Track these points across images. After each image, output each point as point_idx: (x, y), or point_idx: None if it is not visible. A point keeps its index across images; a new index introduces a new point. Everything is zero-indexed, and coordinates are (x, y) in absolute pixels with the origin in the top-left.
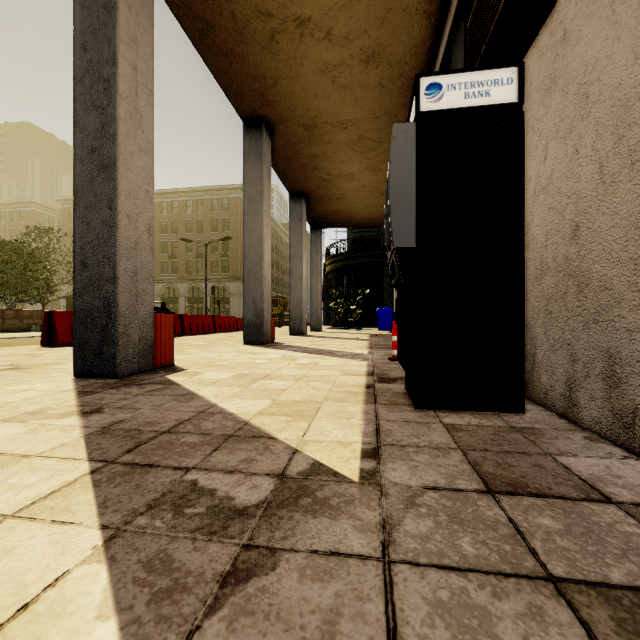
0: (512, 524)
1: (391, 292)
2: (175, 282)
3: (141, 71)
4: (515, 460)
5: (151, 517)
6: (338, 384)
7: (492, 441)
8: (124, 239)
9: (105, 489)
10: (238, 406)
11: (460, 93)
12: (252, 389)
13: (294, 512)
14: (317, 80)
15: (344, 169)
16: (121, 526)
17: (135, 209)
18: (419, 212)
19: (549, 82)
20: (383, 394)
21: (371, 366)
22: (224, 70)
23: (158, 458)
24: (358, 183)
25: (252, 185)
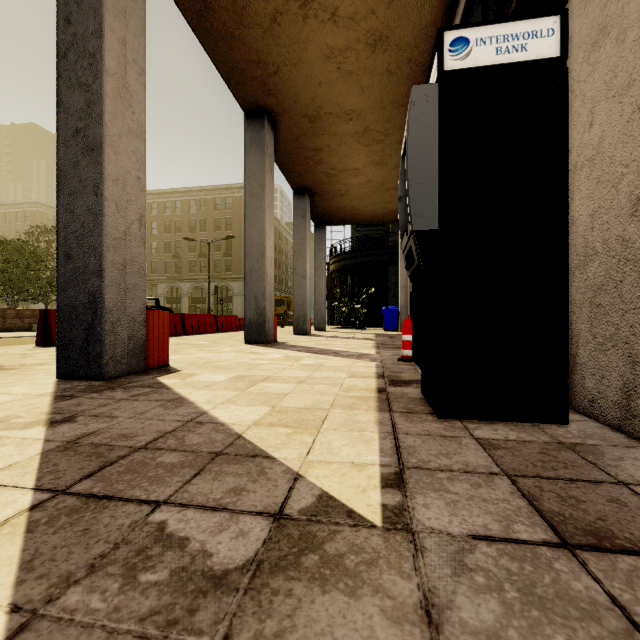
0: (619, 608)
1: (396, 291)
2: (178, 282)
3: (131, 47)
4: (582, 492)
5: (88, 589)
6: (346, 388)
7: (542, 463)
8: (111, 228)
9: (39, 537)
10: (232, 414)
11: (491, 48)
12: (250, 393)
13: (294, 581)
14: (321, 66)
15: (349, 163)
16: (40, 607)
17: (124, 196)
18: (442, 188)
19: (597, 34)
20: (398, 400)
21: (380, 367)
22: (224, 56)
23: (123, 486)
24: (363, 178)
25: (254, 178)
